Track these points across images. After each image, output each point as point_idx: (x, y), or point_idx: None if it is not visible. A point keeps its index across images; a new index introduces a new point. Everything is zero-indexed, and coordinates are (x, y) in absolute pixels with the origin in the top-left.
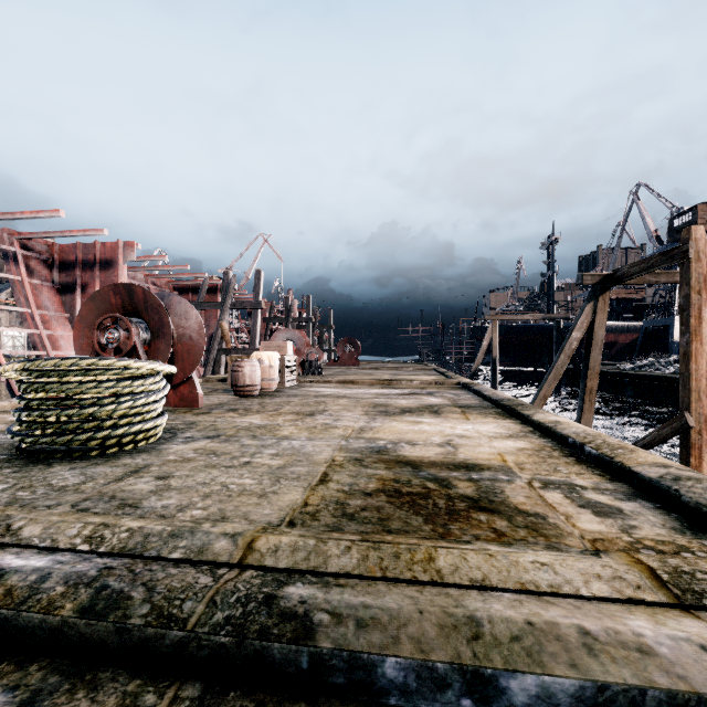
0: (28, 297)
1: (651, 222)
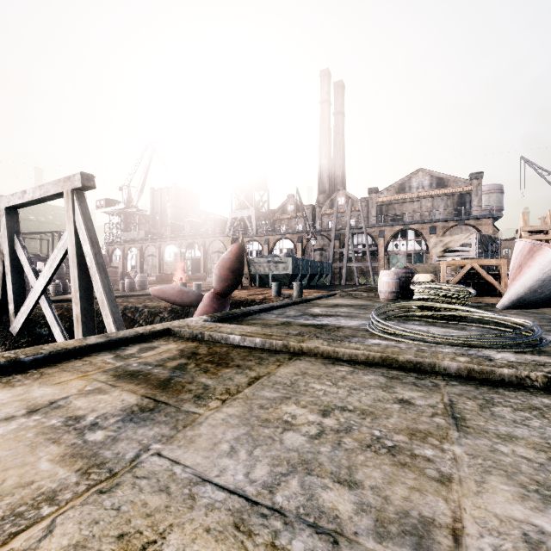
0: None
1: None
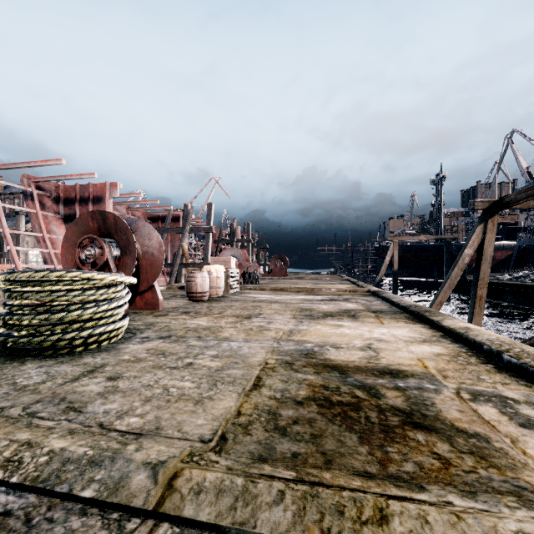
0: (41, 225)
1: (523, 161)
